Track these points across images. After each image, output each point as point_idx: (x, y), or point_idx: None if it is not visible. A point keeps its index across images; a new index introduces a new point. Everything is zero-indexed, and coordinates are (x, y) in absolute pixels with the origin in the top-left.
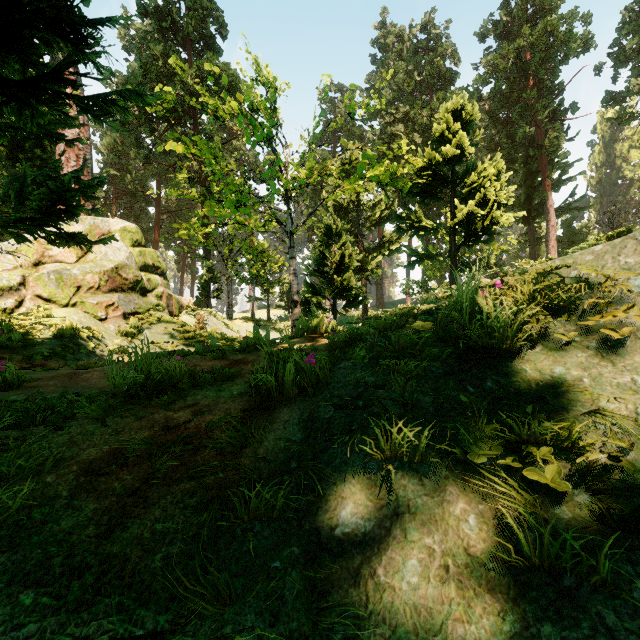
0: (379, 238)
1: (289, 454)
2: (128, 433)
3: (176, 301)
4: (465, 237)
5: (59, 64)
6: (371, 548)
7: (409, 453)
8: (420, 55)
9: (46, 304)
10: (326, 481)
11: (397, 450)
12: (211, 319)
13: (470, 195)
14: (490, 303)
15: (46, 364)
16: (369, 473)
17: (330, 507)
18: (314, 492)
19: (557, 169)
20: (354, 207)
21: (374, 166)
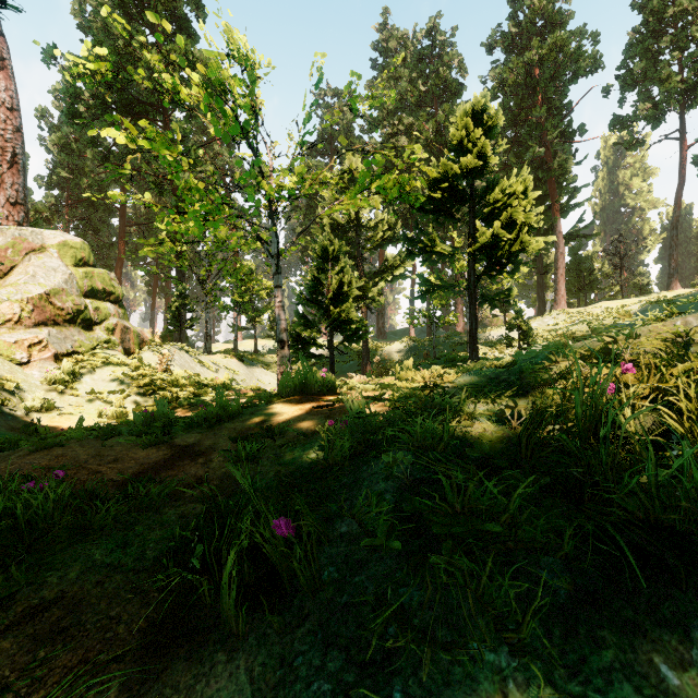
0: (380, 261)
1: None
2: None
3: (135, 335)
4: (487, 265)
5: None
6: None
7: None
8: (425, 63)
9: None
10: None
11: None
12: (182, 356)
13: (492, 216)
14: (628, 410)
15: None
16: None
17: None
18: None
19: (565, 194)
20: (353, 226)
21: (380, 175)
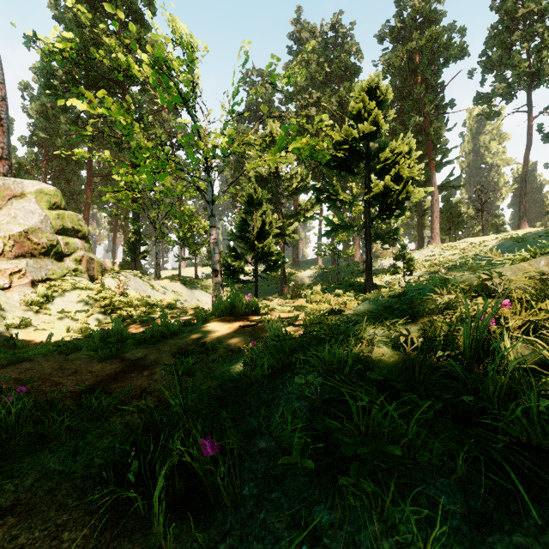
0: (295, 206)
1: None
2: None
3: (98, 264)
4: (380, 210)
5: None
6: None
7: None
8: (330, 50)
9: None
10: None
11: None
12: (136, 281)
13: (384, 171)
14: (508, 342)
15: None
16: None
17: None
18: None
19: (439, 153)
20: (273, 178)
21: (294, 138)
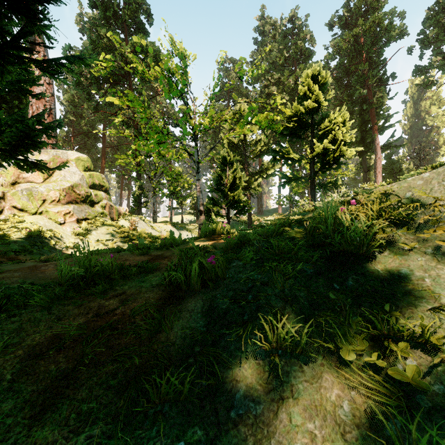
0: (259, 166)
1: (194, 339)
2: (67, 319)
3: (116, 210)
4: (321, 165)
5: (18, 32)
6: (261, 430)
7: (291, 345)
8: (288, 39)
9: (20, 213)
10: (223, 365)
11: (281, 342)
12: (141, 223)
13: (324, 136)
14: (348, 217)
15: (17, 258)
16: (258, 359)
17: (226, 389)
18: (213, 374)
19: (382, 119)
20: (242, 144)
21: (257, 115)
